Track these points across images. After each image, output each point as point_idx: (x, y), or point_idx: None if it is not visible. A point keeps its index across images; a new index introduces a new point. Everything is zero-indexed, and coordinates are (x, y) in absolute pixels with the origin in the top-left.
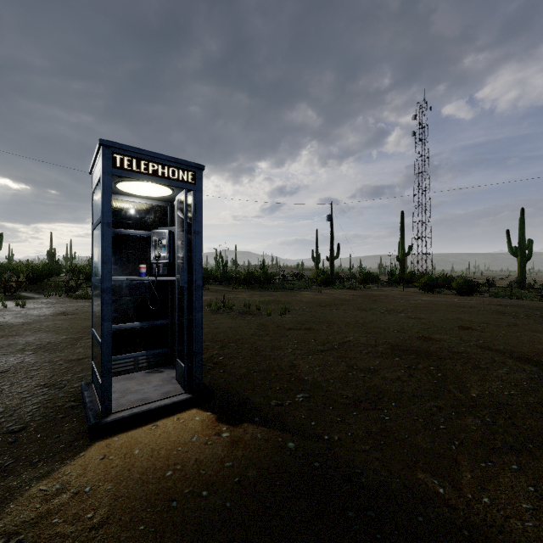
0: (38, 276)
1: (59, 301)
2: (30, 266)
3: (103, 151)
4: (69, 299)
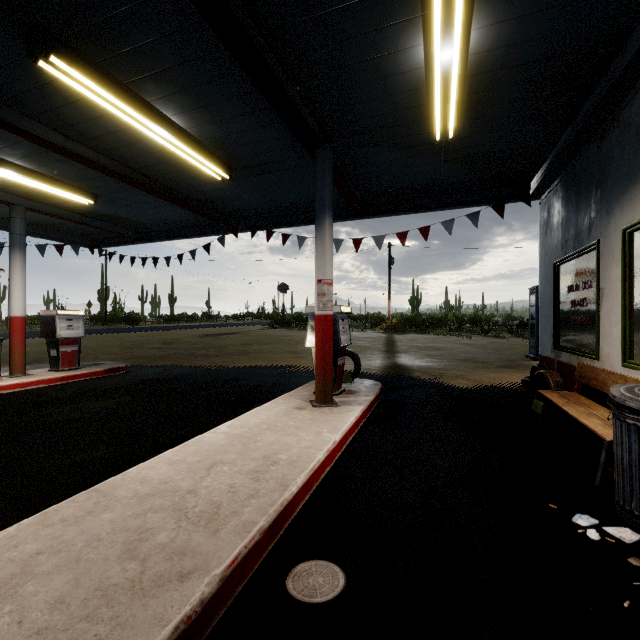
0: (459, 323)
1: (484, 338)
2: (454, 316)
3: (536, 289)
4: (488, 337)
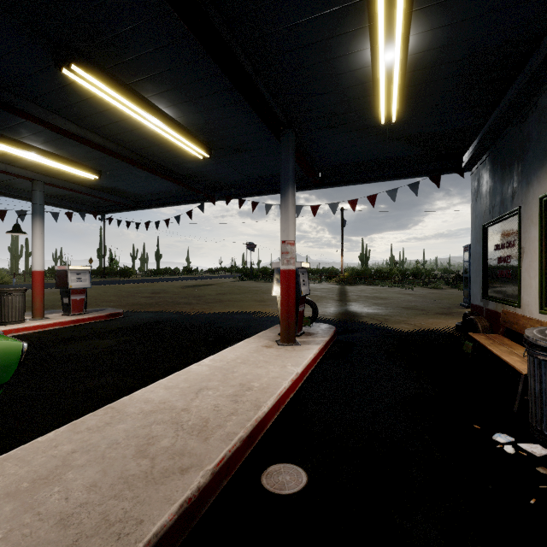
0: (402, 276)
1: (424, 289)
2: (398, 270)
3: (469, 247)
4: (427, 288)
